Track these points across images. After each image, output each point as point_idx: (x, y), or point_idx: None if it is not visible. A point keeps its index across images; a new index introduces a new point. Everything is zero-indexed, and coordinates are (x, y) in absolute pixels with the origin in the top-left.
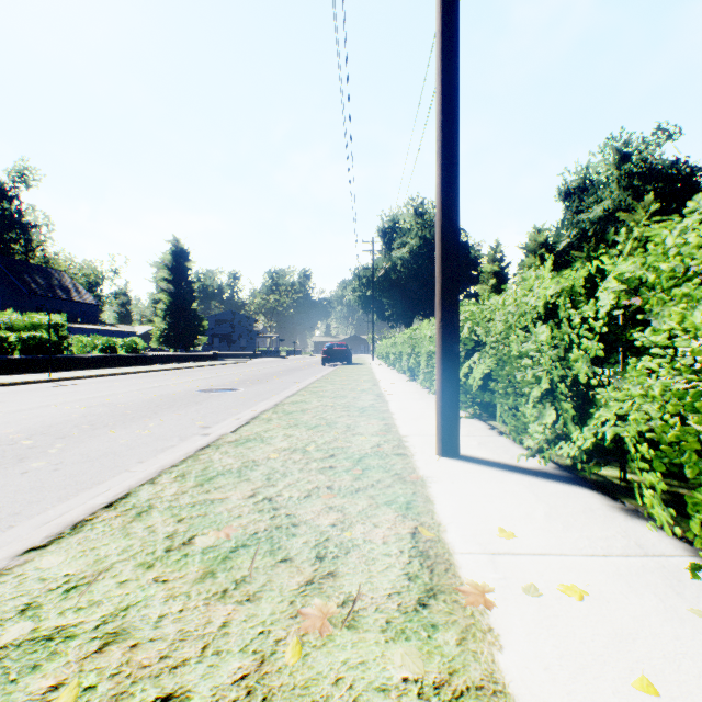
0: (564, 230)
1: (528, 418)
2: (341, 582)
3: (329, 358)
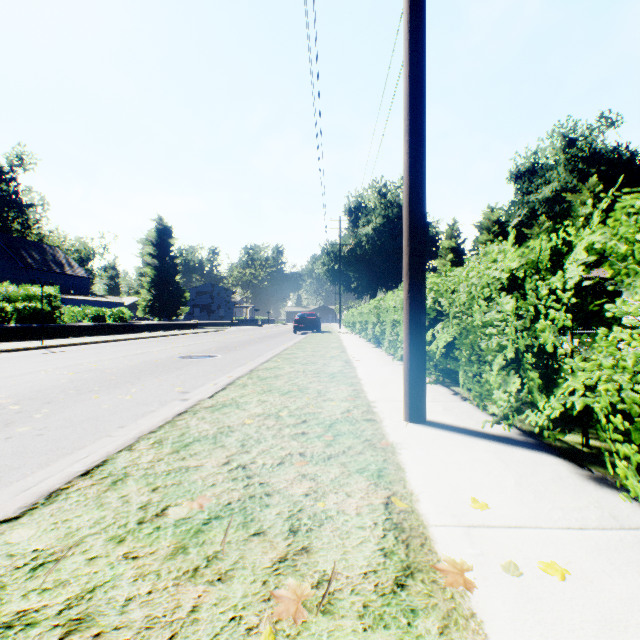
0: (515, 210)
1: (492, 385)
2: (315, 559)
3: (300, 326)
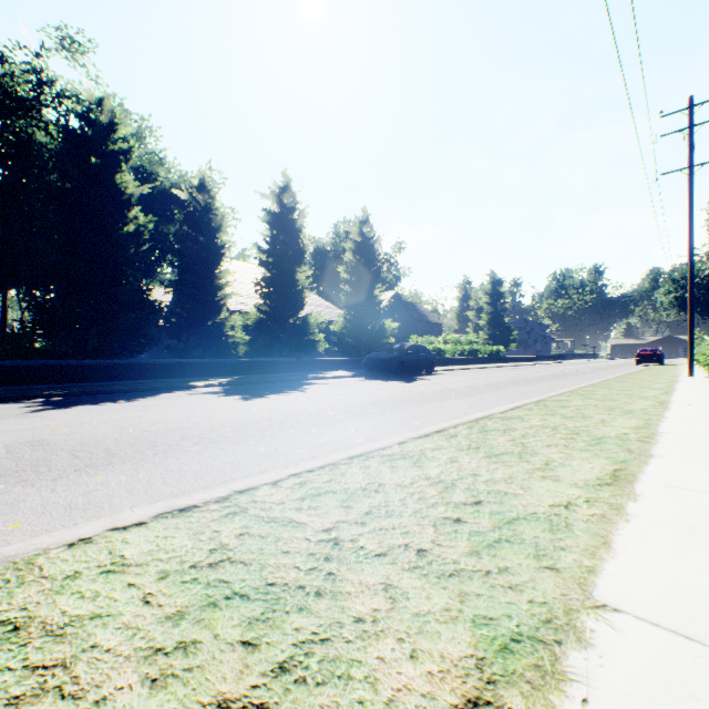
0: None
1: None
2: (662, 377)
3: (641, 359)
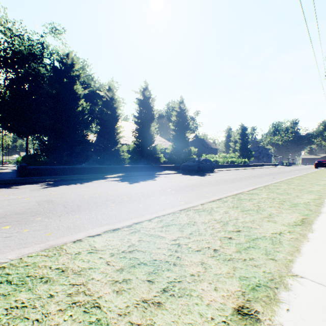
0: None
1: None
2: None
3: (317, 165)
